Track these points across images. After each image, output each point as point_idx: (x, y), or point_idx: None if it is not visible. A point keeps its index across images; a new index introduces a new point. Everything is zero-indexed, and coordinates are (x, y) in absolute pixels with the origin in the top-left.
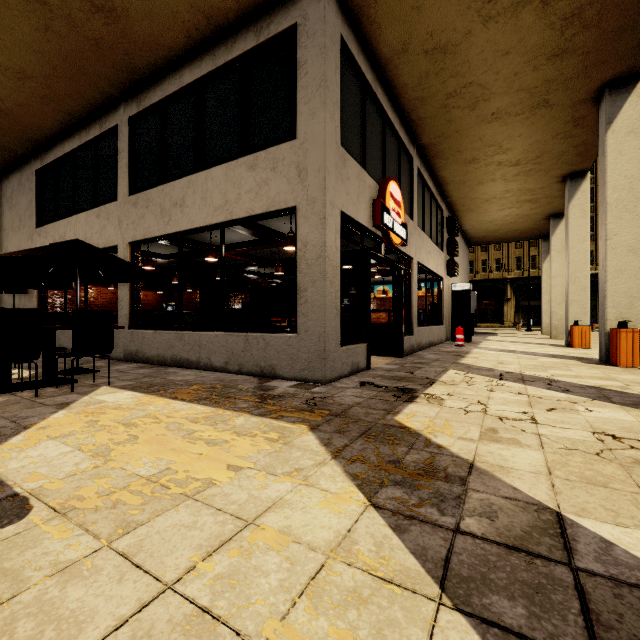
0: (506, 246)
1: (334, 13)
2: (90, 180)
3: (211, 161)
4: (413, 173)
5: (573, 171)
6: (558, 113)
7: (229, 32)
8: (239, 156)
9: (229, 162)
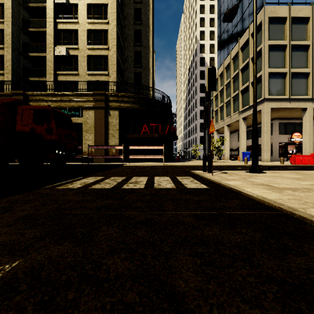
0: None
1: (277, 121)
2: (247, 135)
3: None
4: None
5: None
6: None
7: None
8: None
9: None
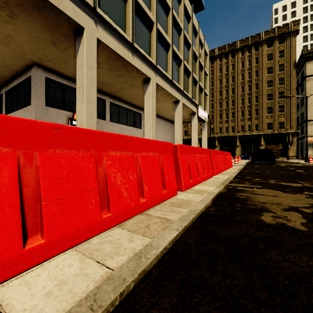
0: (215, 122)
1: (41, 72)
2: None
3: (20, 107)
4: (106, 104)
5: (174, 101)
6: (141, 87)
7: (22, 73)
8: (24, 107)
9: (22, 109)
